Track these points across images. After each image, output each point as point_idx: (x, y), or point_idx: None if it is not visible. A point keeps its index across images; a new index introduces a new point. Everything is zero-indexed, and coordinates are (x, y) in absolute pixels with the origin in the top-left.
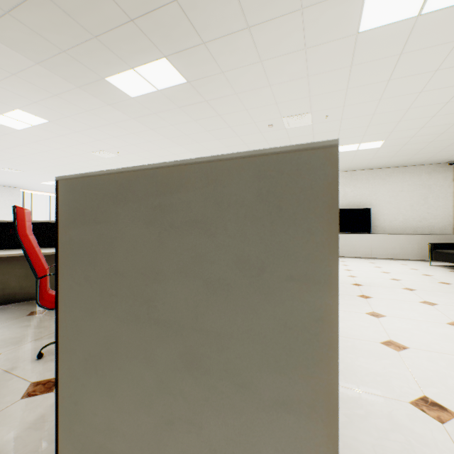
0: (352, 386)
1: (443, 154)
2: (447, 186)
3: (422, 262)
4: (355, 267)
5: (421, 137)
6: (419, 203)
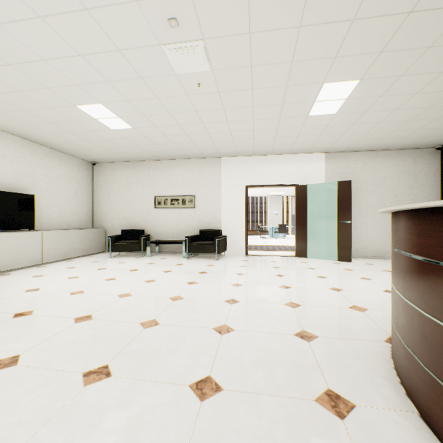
0: None
1: (108, 156)
2: (89, 184)
3: (89, 257)
4: (92, 275)
5: (144, 140)
6: (73, 196)
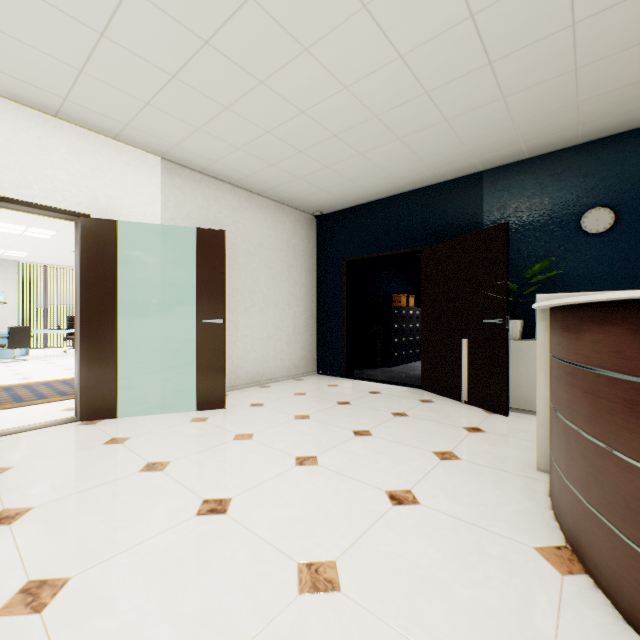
0: (474, 528)
1: None
2: None
3: None
4: None
5: None
6: None
